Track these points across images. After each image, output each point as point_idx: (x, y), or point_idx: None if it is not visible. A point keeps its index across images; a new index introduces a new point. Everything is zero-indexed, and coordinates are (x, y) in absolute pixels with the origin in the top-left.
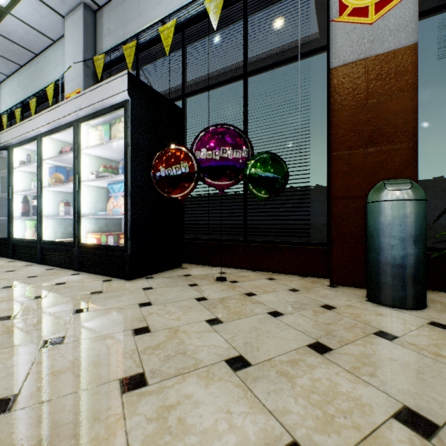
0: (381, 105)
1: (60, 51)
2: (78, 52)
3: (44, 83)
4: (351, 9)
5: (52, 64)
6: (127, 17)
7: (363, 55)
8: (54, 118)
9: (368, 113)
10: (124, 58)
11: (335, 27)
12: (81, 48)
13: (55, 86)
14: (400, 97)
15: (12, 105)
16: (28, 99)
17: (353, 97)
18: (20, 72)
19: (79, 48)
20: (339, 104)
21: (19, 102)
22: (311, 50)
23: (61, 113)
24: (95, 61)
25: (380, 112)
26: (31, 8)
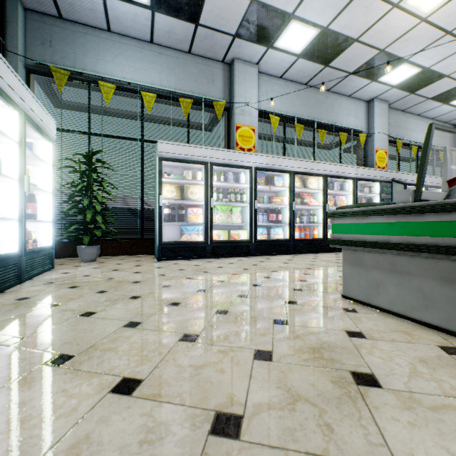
0: None
1: (352, 106)
2: (385, 128)
3: (335, 119)
4: None
5: (344, 110)
6: (399, 124)
7: None
8: (436, 182)
9: None
10: (393, 142)
11: None
12: (387, 127)
13: (347, 128)
14: None
15: (301, 117)
16: (312, 118)
17: None
18: (300, 87)
19: (385, 126)
20: None
21: (312, 120)
22: None
23: (440, 181)
24: (396, 141)
25: None
26: (379, 88)
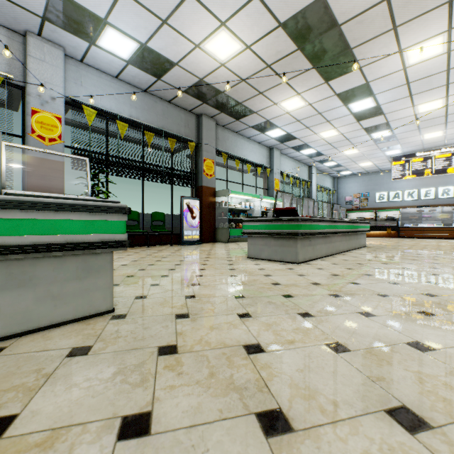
0: (51, 180)
1: None
2: None
3: None
4: (38, 134)
5: None
6: None
7: (44, 156)
8: None
9: (46, 181)
10: None
11: (30, 137)
12: None
13: None
14: (59, 179)
15: None
16: None
17: (39, 173)
18: None
19: None
20: (32, 173)
21: None
22: (12, 134)
23: None
24: None
25: (51, 183)
26: None
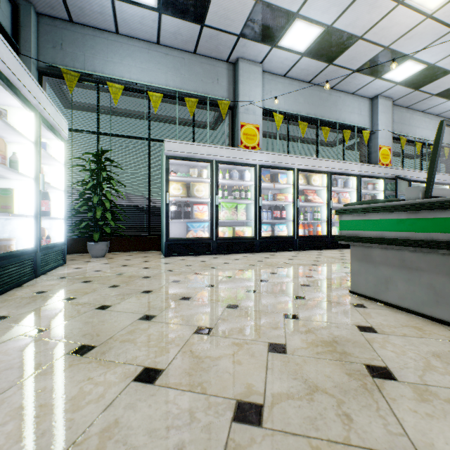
0: None
1: (355, 104)
2: (388, 125)
3: (338, 116)
4: None
5: (347, 107)
6: (403, 121)
7: None
8: (441, 178)
9: None
10: (397, 139)
11: None
12: (391, 124)
13: (350, 125)
14: None
15: (305, 114)
16: (316, 116)
17: None
18: (303, 85)
19: (389, 123)
20: None
21: (315, 117)
22: None
23: (445, 178)
24: (400, 138)
25: None
26: (383, 85)
